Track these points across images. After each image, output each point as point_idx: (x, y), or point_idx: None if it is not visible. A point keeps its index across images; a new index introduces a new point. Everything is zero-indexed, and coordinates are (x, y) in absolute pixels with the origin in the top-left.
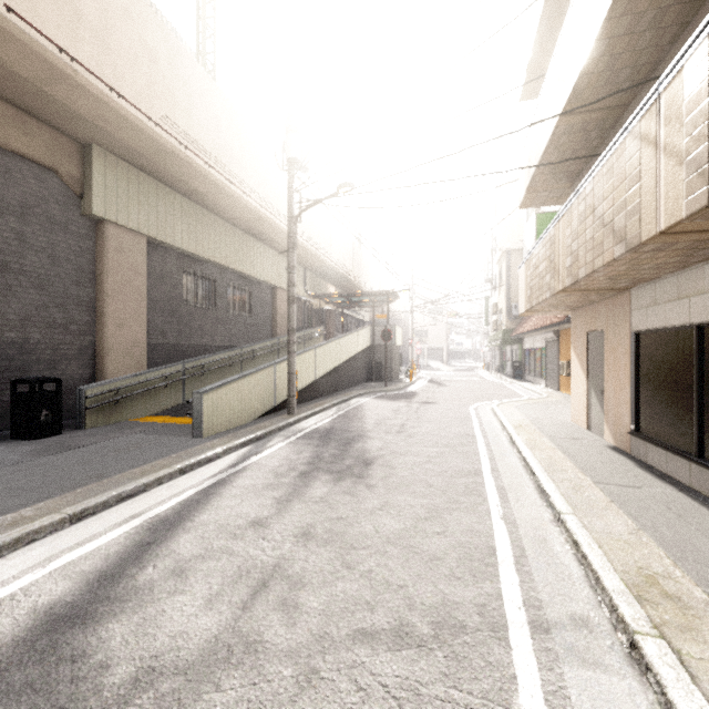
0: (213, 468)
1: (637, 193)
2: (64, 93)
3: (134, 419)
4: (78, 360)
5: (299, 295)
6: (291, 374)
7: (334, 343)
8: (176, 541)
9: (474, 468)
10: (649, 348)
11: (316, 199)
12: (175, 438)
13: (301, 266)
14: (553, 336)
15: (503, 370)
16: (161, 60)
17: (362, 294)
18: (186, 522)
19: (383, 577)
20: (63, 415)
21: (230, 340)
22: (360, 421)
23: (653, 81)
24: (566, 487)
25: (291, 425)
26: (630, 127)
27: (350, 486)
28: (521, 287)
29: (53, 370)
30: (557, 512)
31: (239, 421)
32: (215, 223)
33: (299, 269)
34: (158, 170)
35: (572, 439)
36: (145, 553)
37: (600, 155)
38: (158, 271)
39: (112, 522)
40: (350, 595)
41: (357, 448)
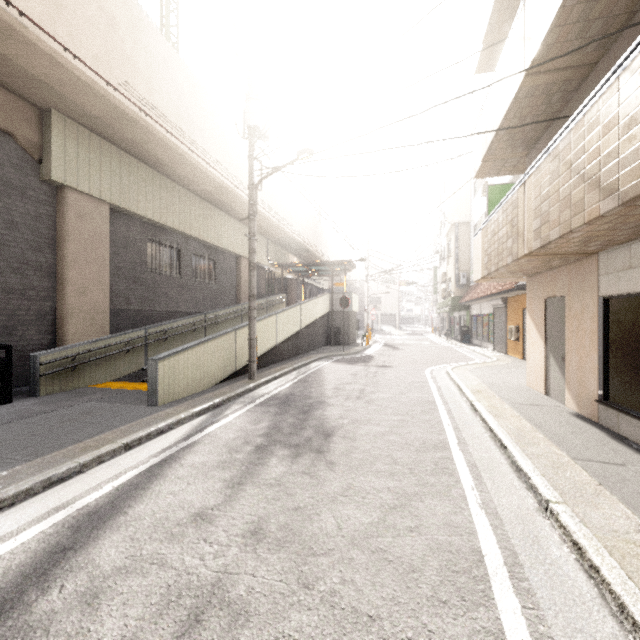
0: (163, 441)
1: (636, 136)
2: (16, 51)
3: (93, 385)
4: (36, 326)
5: (262, 264)
6: (252, 340)
7: (294, 310)
8: (99, 544)
9: (440, 439)
10: (620, 314)
11: (276, 167)
12: (130, 406)
13: (264, 237)
14: (501, 302)
15: (451, 334)
16: (120, 25)
17: (322, 263)
18: (118, 515)
19: (350, 602)
20: (20, 382)
21: (195, 306)
22: (320, 386)
23: (627, 34)
24: (544, 465)
25: (251, 391)
26: (626, 64)
27: (309, 464)
28: (476, 254)
29: (9, 336)
30: (544, 499)
31: (198, 387)
32: (180, 193)
33: (262, 240)
34: (121, 137)
35: (533, 405)
36: (56, 565)
37: (564, 118)
38: (122, 239)
39: (30, 516)
40: (308, 635)
41: (316, 416)
